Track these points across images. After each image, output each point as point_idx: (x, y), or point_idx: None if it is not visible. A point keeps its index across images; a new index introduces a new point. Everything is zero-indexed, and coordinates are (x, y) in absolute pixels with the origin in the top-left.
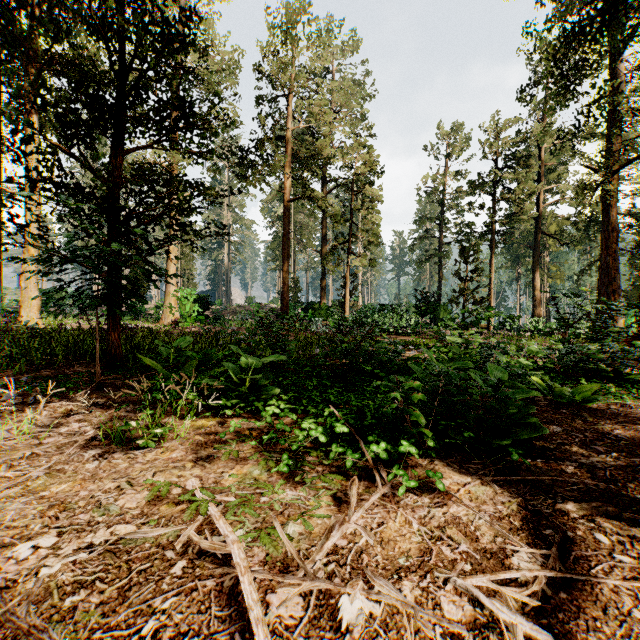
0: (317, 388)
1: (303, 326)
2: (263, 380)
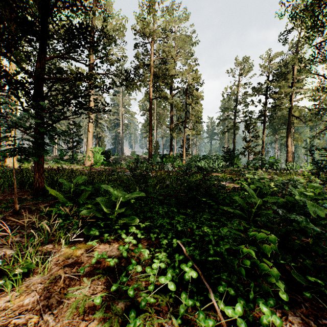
0: (167, 213)
1: (160, 167)
2: (127, 210)
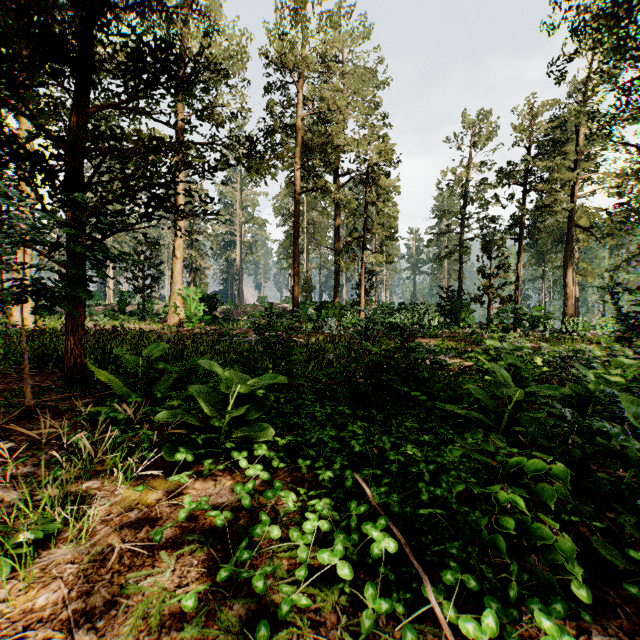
0: (331, 417)
1: (315, 327)
2: (251, 411)
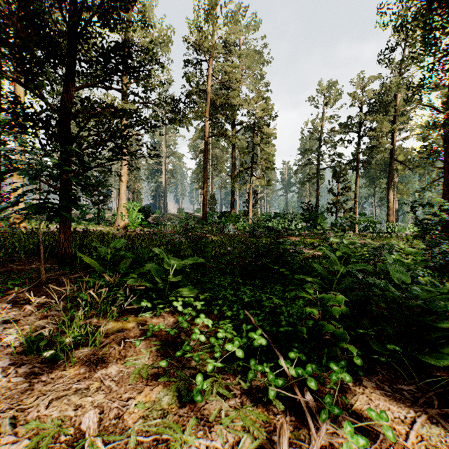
0: (230, 284)
1: (218, 229)
2: (183, 279)
